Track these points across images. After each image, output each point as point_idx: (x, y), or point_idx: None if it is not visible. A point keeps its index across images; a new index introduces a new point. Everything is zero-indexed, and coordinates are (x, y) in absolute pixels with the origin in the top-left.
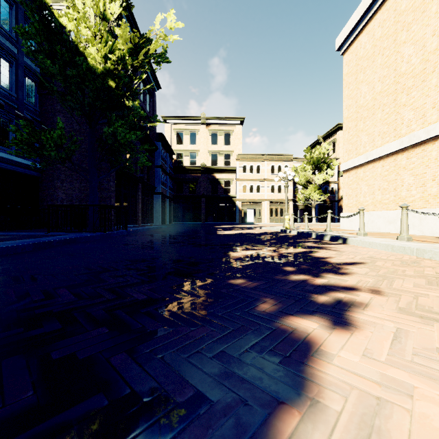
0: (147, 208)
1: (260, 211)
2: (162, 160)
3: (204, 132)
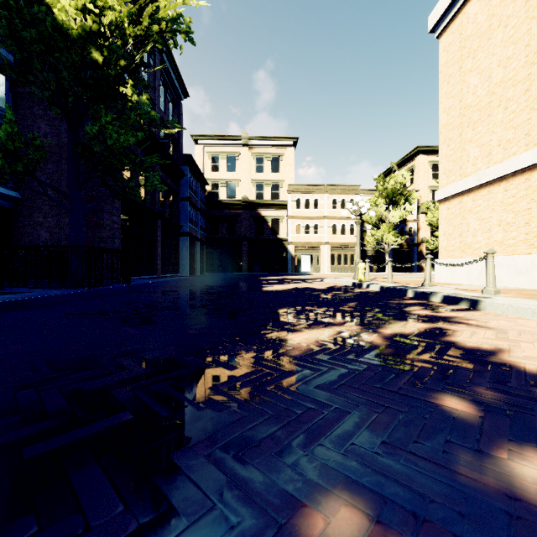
0: (170, 253)
1: (318, 258)
2: (191, 190)
3: (246, 155)
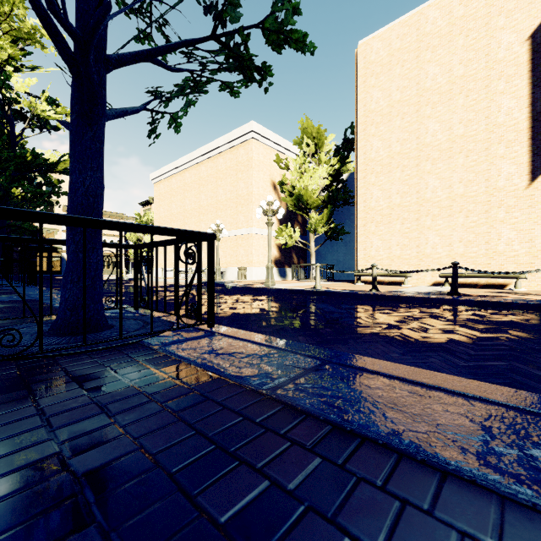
0: None
1: None
2: None
3: None
